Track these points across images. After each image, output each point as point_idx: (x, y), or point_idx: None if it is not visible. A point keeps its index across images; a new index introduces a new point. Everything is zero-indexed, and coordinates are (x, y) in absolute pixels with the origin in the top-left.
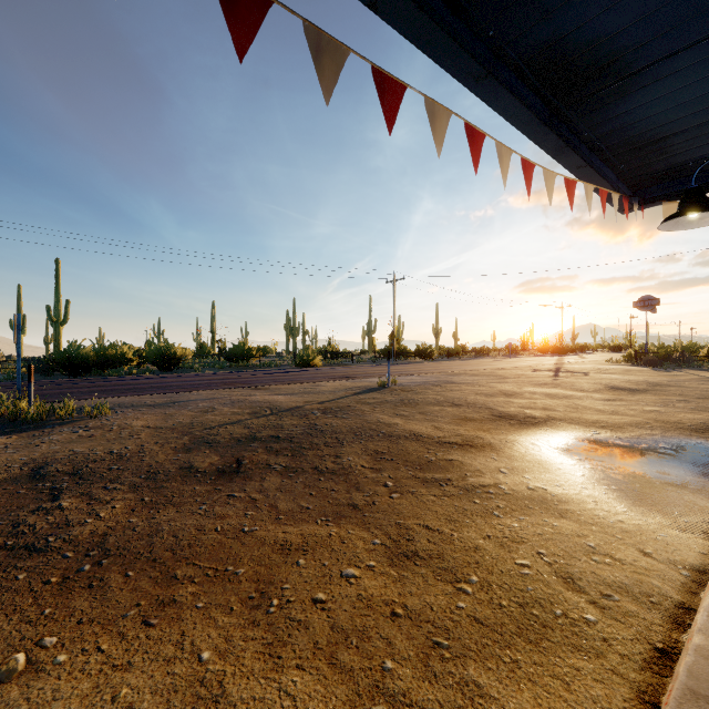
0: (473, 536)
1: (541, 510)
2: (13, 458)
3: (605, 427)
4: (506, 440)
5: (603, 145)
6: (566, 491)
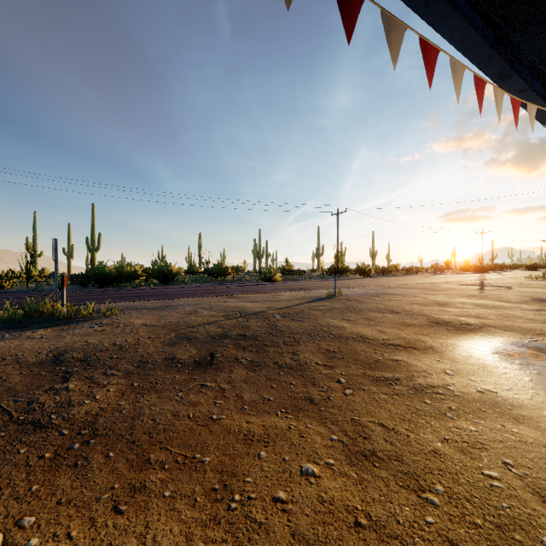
0: (430, 439)
1: (495, 414)
2: (44, 346)
3: (541, 334)
4: (447, 344)
5: (545, 68)
6: (517, 395)
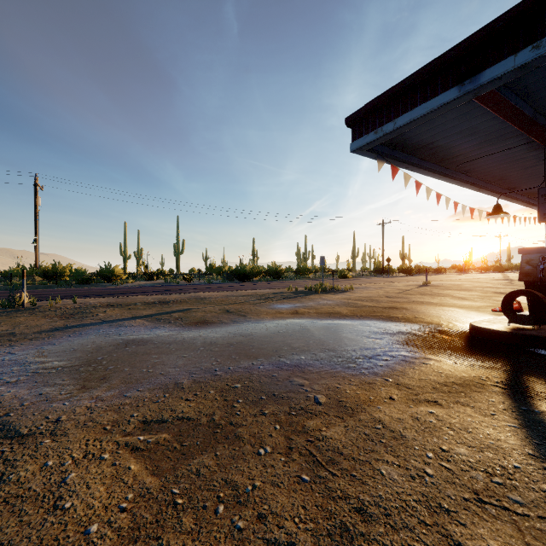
0: None
1: None
2: (371, 295)
3: None
4: None
5: None
6: None
